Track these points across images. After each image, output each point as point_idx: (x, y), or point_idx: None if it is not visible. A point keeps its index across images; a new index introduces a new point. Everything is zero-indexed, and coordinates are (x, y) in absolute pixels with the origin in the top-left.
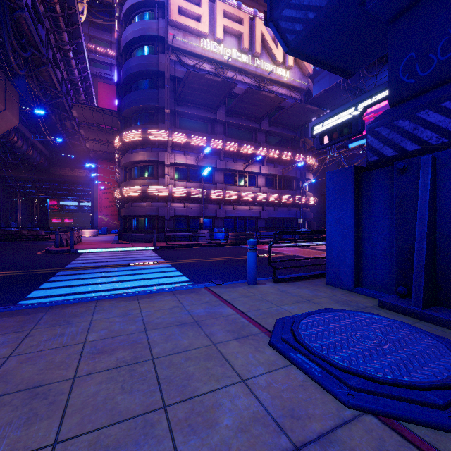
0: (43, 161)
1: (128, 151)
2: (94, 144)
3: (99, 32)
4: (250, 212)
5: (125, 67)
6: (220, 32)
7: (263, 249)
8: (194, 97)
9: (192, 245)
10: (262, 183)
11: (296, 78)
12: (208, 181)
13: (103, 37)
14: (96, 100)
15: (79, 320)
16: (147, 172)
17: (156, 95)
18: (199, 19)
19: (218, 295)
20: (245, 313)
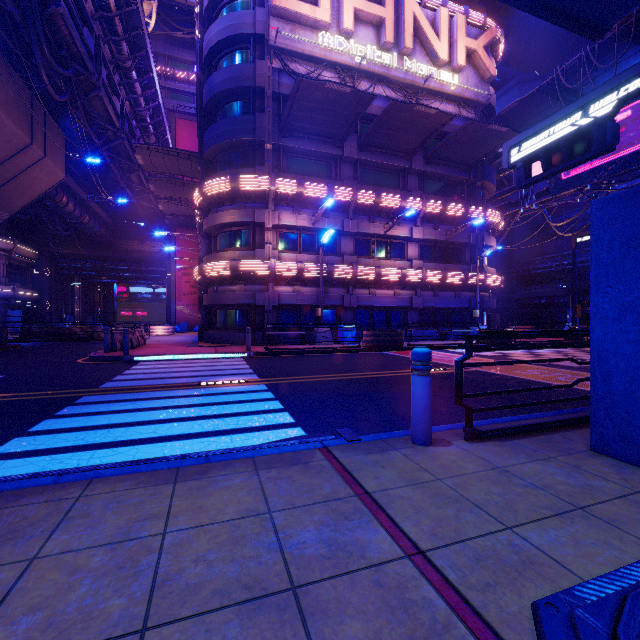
0: (104, 232)
1: (212, 209)
2: (169, 205)
3: (179, 50)
4: (395, 299)
5: (208, 85)
6: (348, 20)
7: None
8: (308, 123)
9: (305, 351)
10: (414, 254)
11: (469, 86)
12: (329, 252)
13: (184, 57)
14: (173, 144)
15: (6, 554)
16: (239, 240)
17: (252, 123)
18: (316, 2)
19: (350, 476)
20: (428, 558)
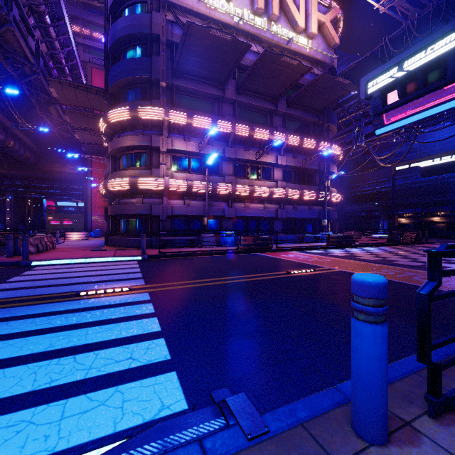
0: (29, 155)
1: (115, 135)
2: (84, 135)
3: (95, 16)
4: (265, 211)
5: (112, 31)
6: None
7: (288, 259)
8: (196, 67)
9: (193, 253)
10: (279, 176)
11: (320, 50)
12: (213, 173)
13: (100, 22)
14: None
15: None
16: (138, 161)
17: (149, 64)
18: None
19: None
20: None
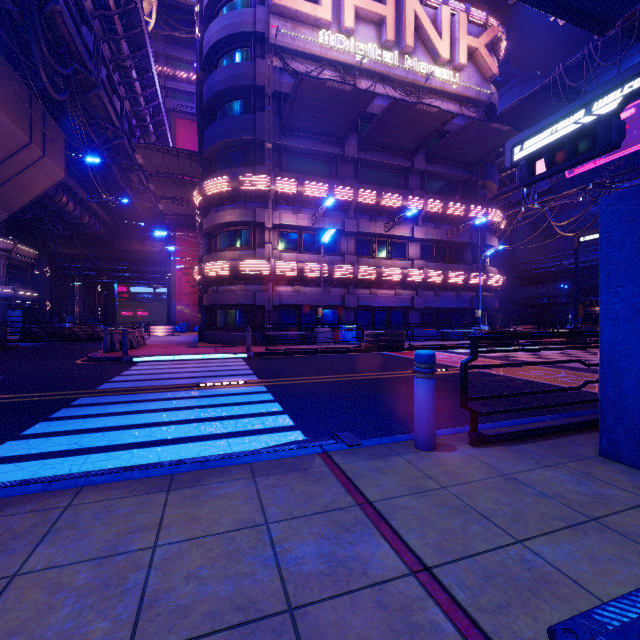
0: (104, 232)
1: (212, 209)
2: (169, 205)
3: (179, 49)
4: (396, 299)
5: (208, 84)
6: (349, 18)
7: None
8: (308, 122)
9: (306, 351)
10: (415, 254)
11: (471, 84)
12: (330, 252)
13: (185, 57)
14: (173, 144)
15: None
16: (239, 239)
17: (252, 122)
18: (317, 0)
19: (351, 483)
20: (434, 575)
